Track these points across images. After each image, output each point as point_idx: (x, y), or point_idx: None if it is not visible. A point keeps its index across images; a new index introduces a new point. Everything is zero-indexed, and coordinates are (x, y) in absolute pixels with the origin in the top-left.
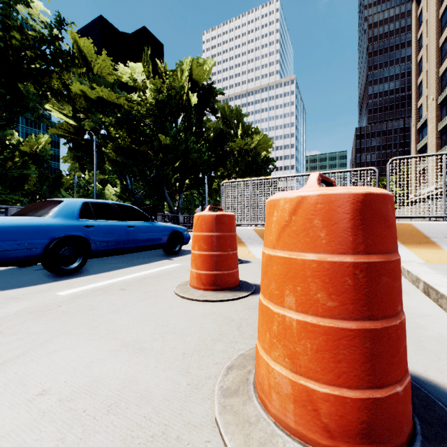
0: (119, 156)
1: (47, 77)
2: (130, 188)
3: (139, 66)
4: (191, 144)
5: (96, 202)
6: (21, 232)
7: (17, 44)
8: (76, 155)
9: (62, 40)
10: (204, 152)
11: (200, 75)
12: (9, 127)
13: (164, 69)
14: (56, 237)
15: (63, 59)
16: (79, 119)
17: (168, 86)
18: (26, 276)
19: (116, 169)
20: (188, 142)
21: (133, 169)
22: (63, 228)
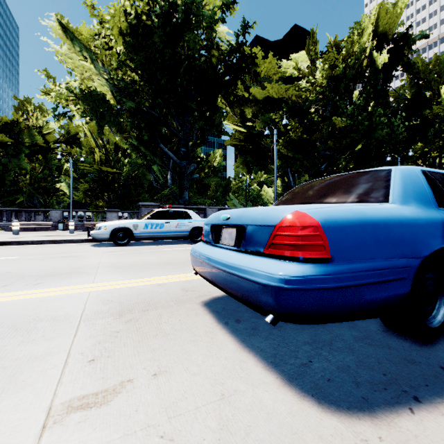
0: (289, 151)
1: (234, 85)
2: (293, 185)
3: (302, 54)
4: (376, 118)
5: (432, 173)
6: (376, 237)
7: (215, 60)
8: (244, 160)
9: (246, 44)
10: (397, 125)
11: (391, 24)
12: (203, 143)
13: (334, 42)
14: (428, 250)
15: (246, 63)
16: (247, 127)
17: (345, 56)
18: (334, 324)
19: (284, 165)
20: (373, 117)
21: (303, 162)
22: (431, 229)
